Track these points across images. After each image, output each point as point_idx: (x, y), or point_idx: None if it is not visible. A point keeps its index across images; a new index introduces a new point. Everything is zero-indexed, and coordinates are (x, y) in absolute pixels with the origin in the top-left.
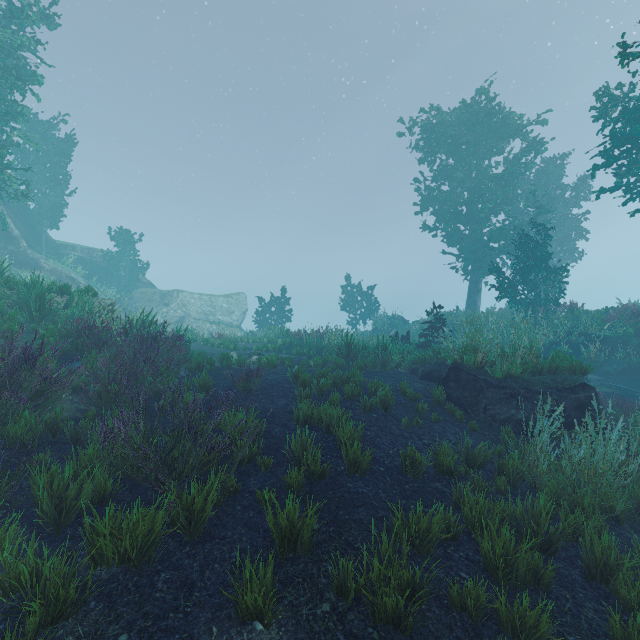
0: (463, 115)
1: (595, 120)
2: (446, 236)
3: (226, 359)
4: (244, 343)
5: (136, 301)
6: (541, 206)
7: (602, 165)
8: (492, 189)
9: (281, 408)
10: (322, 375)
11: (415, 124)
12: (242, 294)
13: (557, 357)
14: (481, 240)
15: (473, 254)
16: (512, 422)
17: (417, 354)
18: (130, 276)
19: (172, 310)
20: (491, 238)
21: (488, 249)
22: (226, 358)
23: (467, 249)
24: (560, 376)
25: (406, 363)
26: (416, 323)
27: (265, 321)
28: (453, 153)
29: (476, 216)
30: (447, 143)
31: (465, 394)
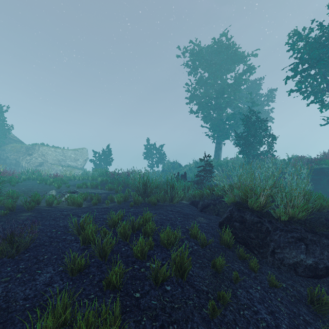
0: (213, 47)
1: (288, 50)
2: (203, 117)
3: (30, 201)
4: (76, 180)
5: (7, 152)
6: (254, 102)
7: (291, 76)
8: (228, 91)
9: (34, 295)
10: (113, 221)
11: (186, 50)
12: (84, 149)
13: (317, 196)
14: (222, 120)
15: (218, 127)
16: (301, 266)
17: (197, 191)
18: (1, 135)
19: (34, 158)
20: (228, 118)
21: (226, 125)
22: (30, 200)
23: (215, 124)
24: (328, 215)
25: (187, 196)
26: (186, 166)
27: (97, 165)
28: (208, 69)
29: (219, 106)
30: (204, 62)
31: (251, 235)
